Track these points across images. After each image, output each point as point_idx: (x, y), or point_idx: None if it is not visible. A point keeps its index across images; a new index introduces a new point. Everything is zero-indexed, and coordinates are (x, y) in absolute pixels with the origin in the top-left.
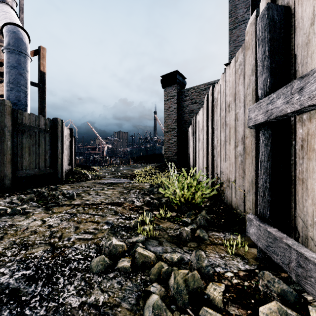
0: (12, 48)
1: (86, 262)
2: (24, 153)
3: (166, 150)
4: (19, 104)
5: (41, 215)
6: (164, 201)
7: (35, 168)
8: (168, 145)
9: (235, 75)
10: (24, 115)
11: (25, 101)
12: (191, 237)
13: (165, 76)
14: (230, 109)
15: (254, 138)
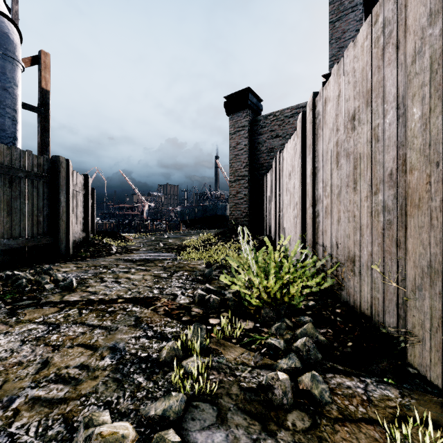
0: None
1: None
2: None
3: (233, 209)
4: (3, 136)
5: None
6: (229, 295)
7: (20, 236)
8: (235, 201)
9: (371, 52)
10: None
11: (13, 131)
12: (293, 395)
13: (231, 96)
14: (356, 124)
15: (439, 169)
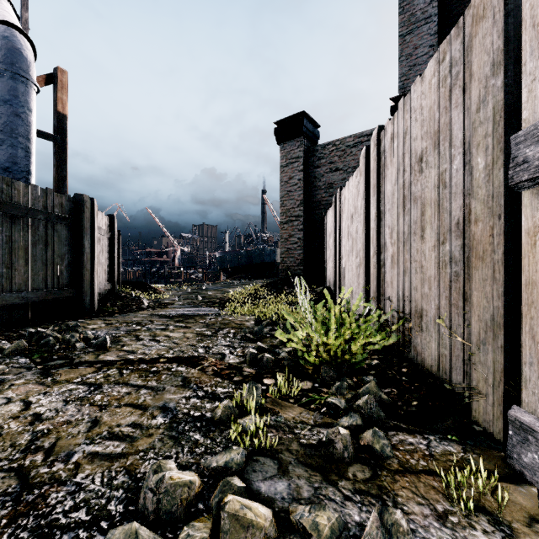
0: (1, 66)
1: (93, 536)
2: (17, 260)
3: (284, 256)
4: (15, 170)
5: (27, 387)
6: (284, 354)
7: (39, 288)
8: (287, 246)
9: (439, 91)
10: (16, 188)
11: (26, 165)
12: (354, 450)
13: (283, 122)
14: (423, 167)
15: (501, 221)
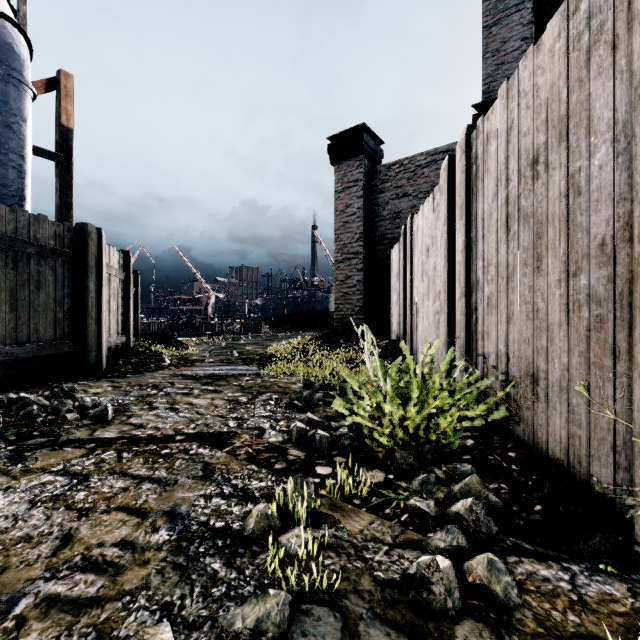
0: None
1: None
2: None
3: (340, 302)
4: (4, 194)
5: None
6: (343, 430)
7: (29, 341)
8: (343, 290)
9: (567, 58)
10: None
11: (19, 188)
12: (460, 594)
13: (338, 137)
14: (540, 170)
15: None
